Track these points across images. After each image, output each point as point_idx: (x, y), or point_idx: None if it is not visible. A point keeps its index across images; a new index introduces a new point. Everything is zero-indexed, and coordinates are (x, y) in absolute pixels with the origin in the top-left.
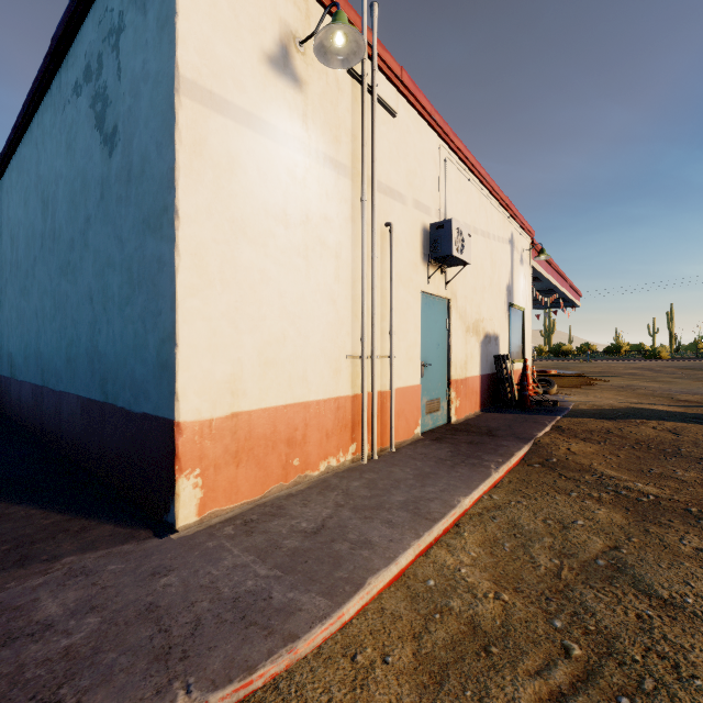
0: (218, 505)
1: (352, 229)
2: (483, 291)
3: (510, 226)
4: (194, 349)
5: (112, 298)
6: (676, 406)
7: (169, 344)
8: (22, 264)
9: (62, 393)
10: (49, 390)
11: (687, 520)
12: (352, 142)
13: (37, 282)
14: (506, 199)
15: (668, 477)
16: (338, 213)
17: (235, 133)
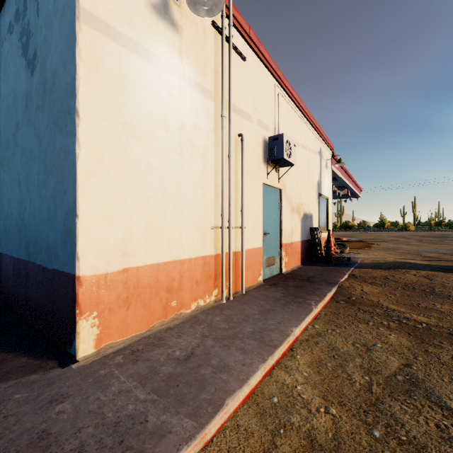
0: (111, 339)
1: (214, 136)
2: (303, 185)
3: (319, 143)
4: (92, 220)
5: (33, 182)
6: (424, 261)
7: (72, 215)
8: None
9: (0, 254)
10: None
11: (452, 341)
12: (214, 74)
13: None
14: (317, 124)
15: (431, 309)
16: (205, 124)
17: (126, 57)
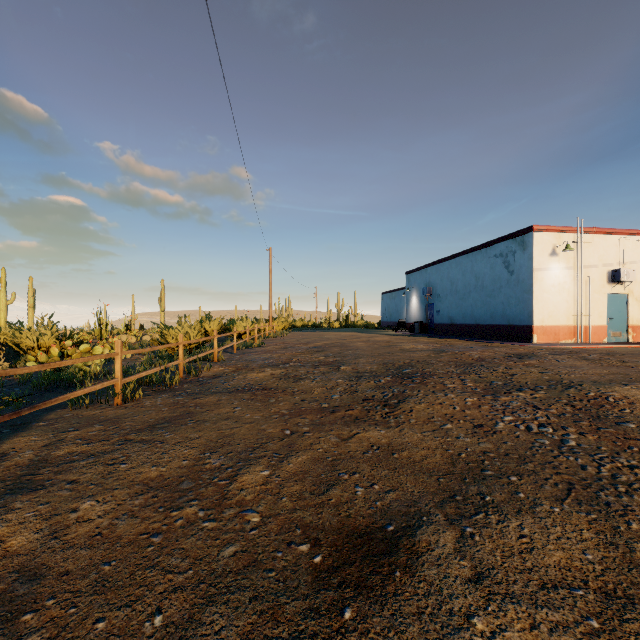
0: (539, 341)
1: (573, 282)
2: None
3: None
4: (536, 313)
5: (512, 304)
6: None
7: (531, 313)
8: (460, 291)
9: (487, 325)
10: (480, 325)
11: None
12: (573, 259)
13: (472, 297)
14: None
15: None
16: (569, 280)
17: (543, 273)
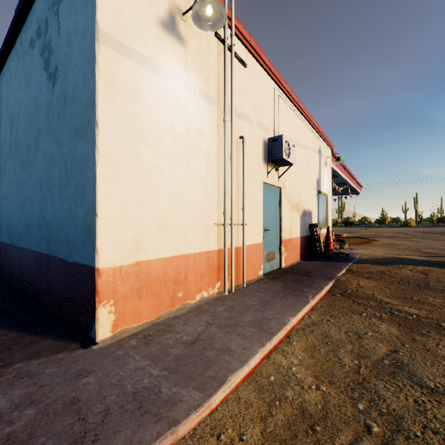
0: (126, 325)
1: (217, 139)
2: (302, 183)
3: (318, 142)
4: (109, 218)
5: (54, 184)
6: (423, 256)
7: (92, 214)
8: None
9: (22, 249)
10: (14, 247)
11: (439, 331)
12: (217, 82)
13: (7, 175)
14: (316, 124)
15: (423, 302)
16: (208, 129)
17: (138, 71)
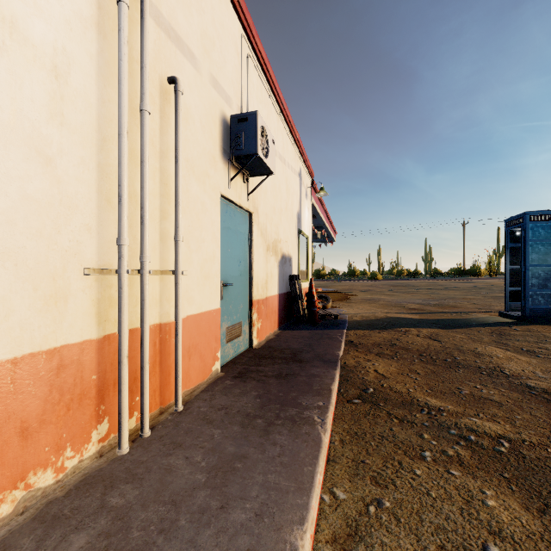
0: None
1: (98, 44)
2: (281, 213)
3: (299, 162)
4: None
5: None
6: (413, 314)
7: None
8: None
9: None
10: None
11: None
12: None
13: None
14: (298, 134)
15: (482, 399)
16: None
17: None
